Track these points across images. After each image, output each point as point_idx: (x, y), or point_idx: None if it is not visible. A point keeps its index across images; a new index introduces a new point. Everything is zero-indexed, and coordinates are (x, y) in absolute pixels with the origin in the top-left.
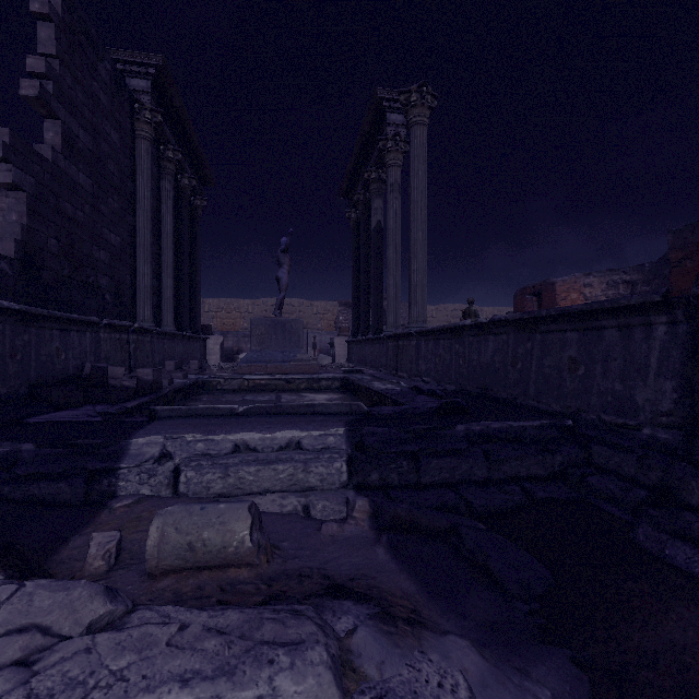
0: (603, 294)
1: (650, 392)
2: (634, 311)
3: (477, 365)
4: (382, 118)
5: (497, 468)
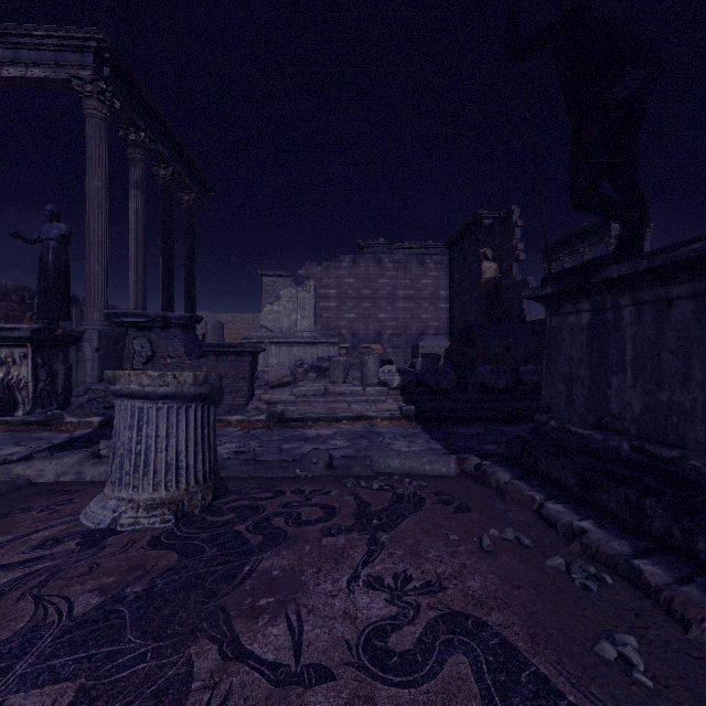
0: None
1: None
2: None
3: None
4: (605, 225)
5: None
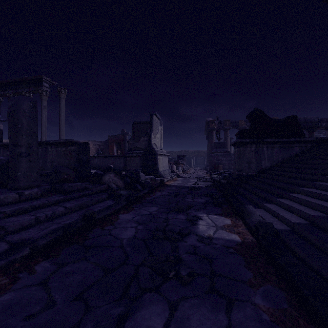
0: (93, 147)
1: (122, 165)
2: (120, 156)
3: (93, 163)
4: (40, 82)
5: None
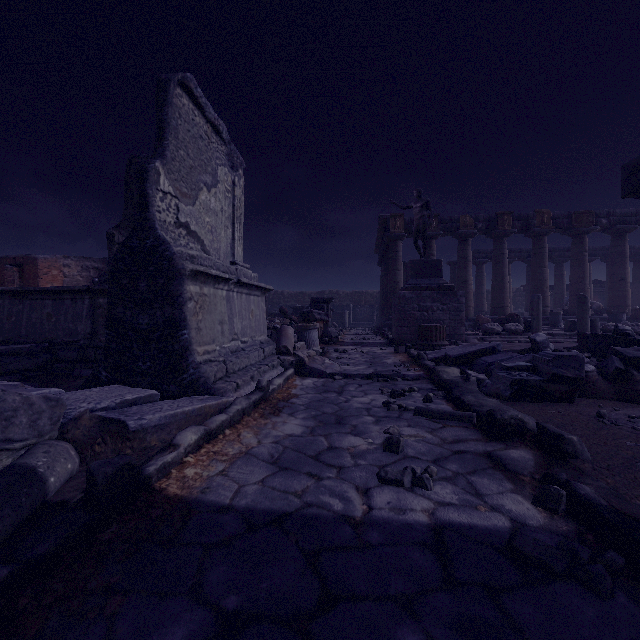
0: (79, 274)
1: (84, 326)
2: (77, 293)
3: None
4: None
5: (6, 367)
